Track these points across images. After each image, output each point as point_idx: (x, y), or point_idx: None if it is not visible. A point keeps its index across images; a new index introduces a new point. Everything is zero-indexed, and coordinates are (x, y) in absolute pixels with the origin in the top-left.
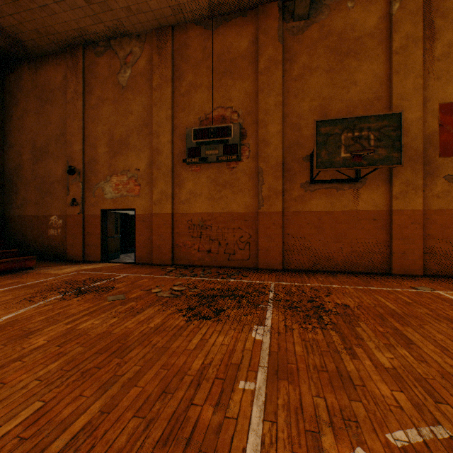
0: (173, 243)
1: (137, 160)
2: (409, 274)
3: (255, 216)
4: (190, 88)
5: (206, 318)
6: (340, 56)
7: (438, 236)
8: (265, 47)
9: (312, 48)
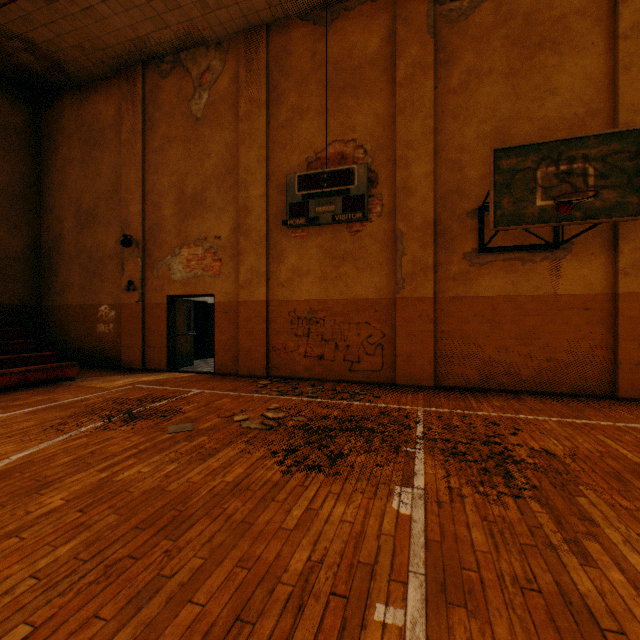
0: (267, 345)
1: (217, 224)
2: None
3: (390, 304)
4: (292, 114)
5: (315, 469)
6: (529, 49)
7: None
8: (406, 45)
9: (482, 41)
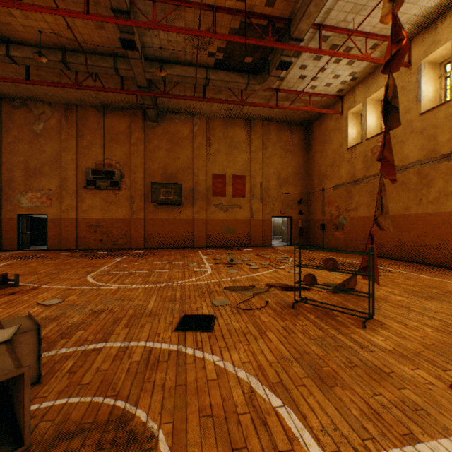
0: (77, 236)
1: (49, 183)
2: (201, 247)
3: (130, 220)
4: (89, 144)
5: (99, 259)
6: (173, 144)
7: (212, 230)
8: (135, 132)
9: (160, 137)
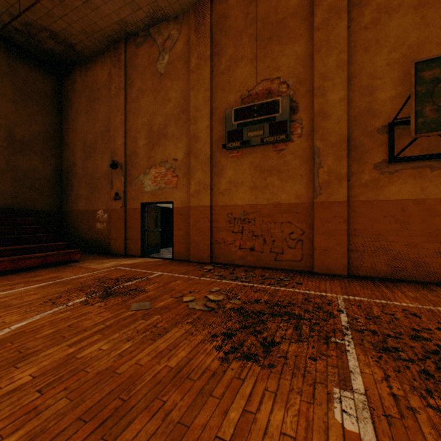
0: (211, 239)
1: (175, 150)
2: None
3: (309, 207)
4: (230, 63)
5: (250, 359)
6: None
7: None
8: None
9: None
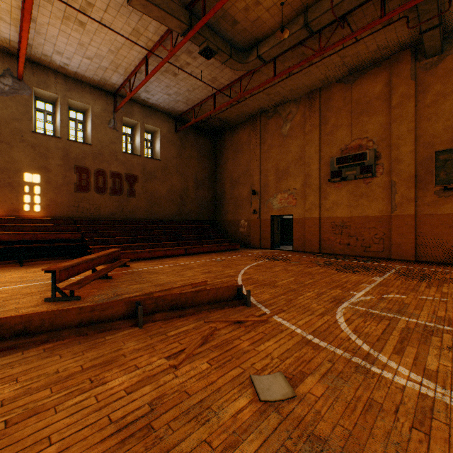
0: (319, 238)
1: (294, 182)
2: None
3: (388, 218)
4: (332, 128)
5: (347, 272)
6: None
7: None
8: (397, 87)
9: (446, 77)
